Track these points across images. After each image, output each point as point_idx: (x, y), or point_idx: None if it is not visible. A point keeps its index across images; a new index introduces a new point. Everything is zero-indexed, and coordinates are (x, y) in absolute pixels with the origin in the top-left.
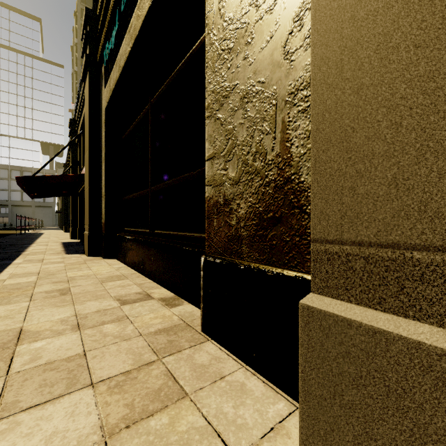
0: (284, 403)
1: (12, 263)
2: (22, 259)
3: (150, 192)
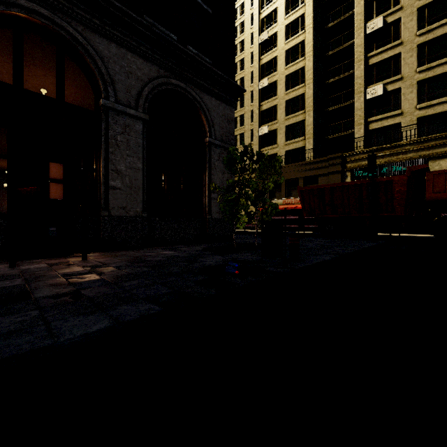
0: None
1: None
2: None
3: None
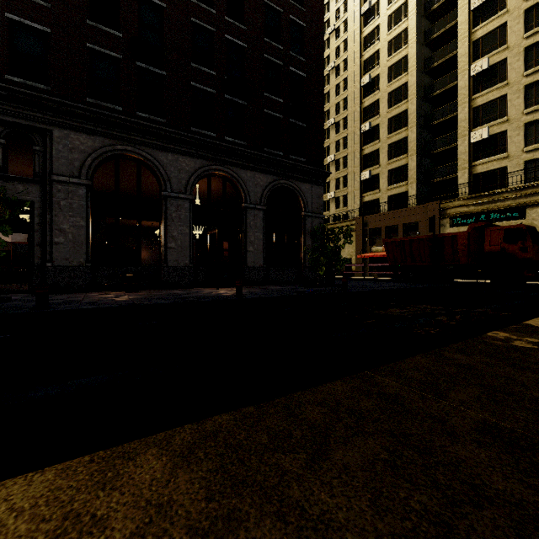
0: None
1: None
2: None
3: None
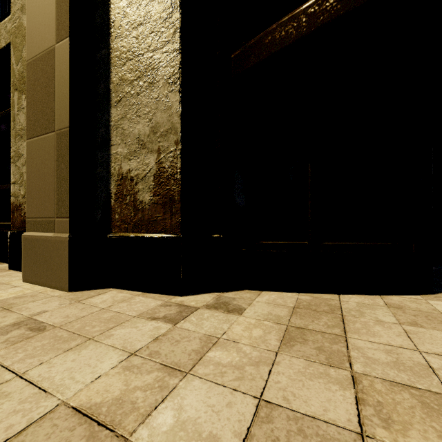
0: None
1: None
2: None
3: None
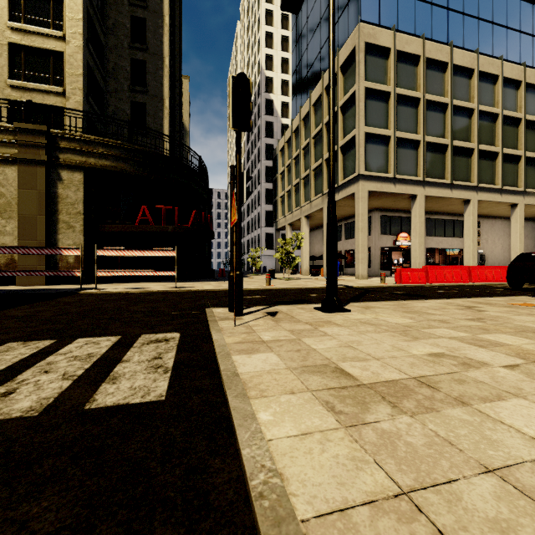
0: (13, 286)
1: None
2: None
3: None
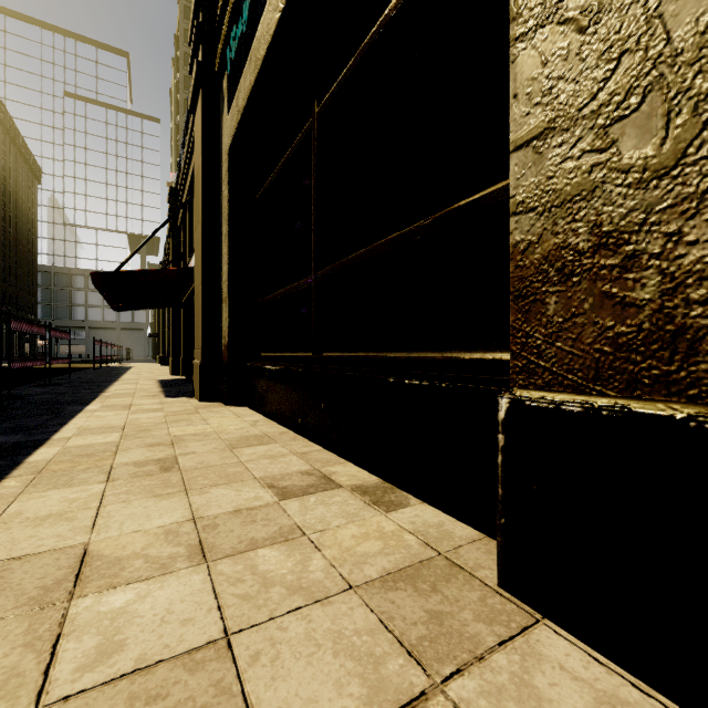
0: None
1: (83, 410)
2: (99, 404)
3: (315, 282)
